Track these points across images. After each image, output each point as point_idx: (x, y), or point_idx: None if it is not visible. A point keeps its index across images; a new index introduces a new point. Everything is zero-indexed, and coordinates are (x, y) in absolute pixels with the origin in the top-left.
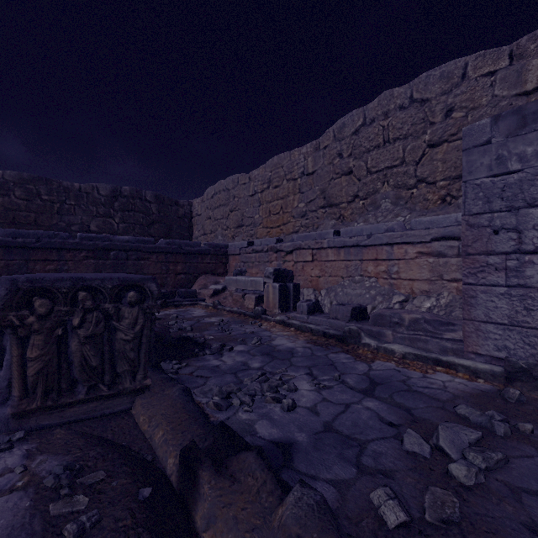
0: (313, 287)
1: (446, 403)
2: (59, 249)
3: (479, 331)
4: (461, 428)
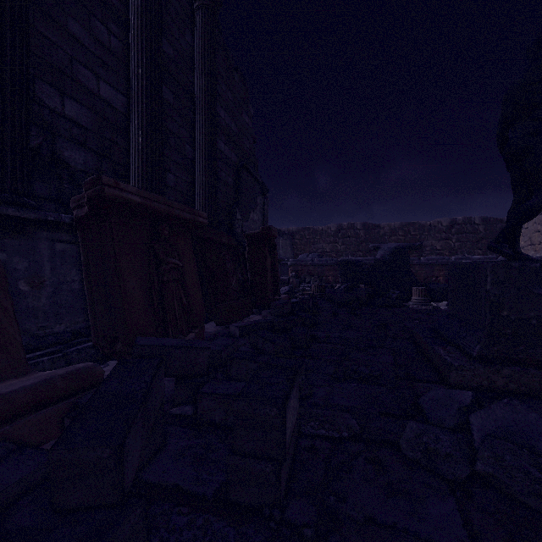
0: None
1: None
2: (445, 265)
3: None
4: None
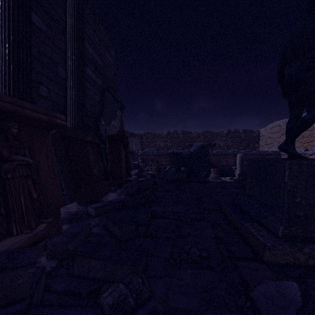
0: None
1: None
2: (226, 155)
3: None
4: None
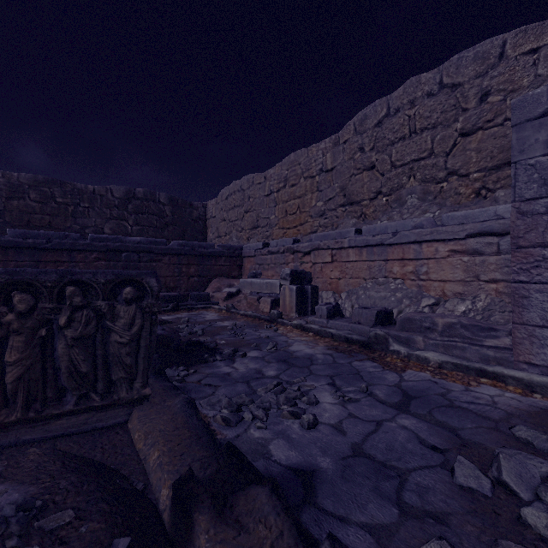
0: (332, 289)
1: (499, 422)
2: (69, 250)
3: (533, 337)
4: (525, 456)
